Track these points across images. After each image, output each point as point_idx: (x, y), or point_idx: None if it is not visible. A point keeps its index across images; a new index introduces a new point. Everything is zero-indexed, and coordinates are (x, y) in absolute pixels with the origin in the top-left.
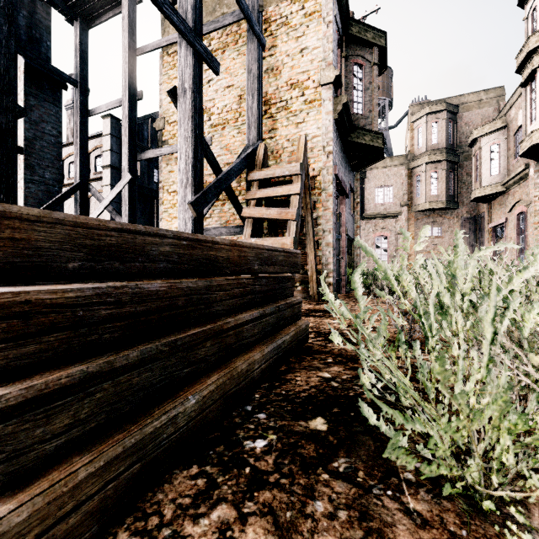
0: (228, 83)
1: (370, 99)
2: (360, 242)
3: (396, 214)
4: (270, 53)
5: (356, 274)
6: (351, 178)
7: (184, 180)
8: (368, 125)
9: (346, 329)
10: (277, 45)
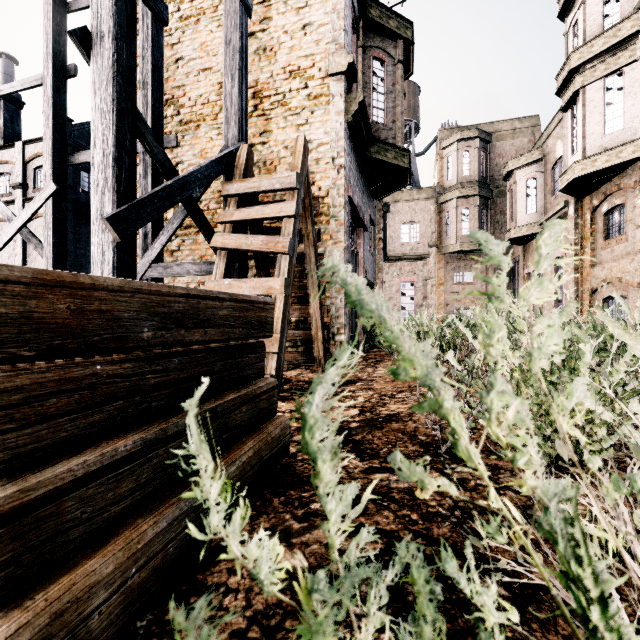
0: (204, 65)
1: (393, 106)
2: (339, 270)
3: (423, 256)
4: (262, 27)
5: (321, 391)
6: (371, 208)
7: (101, 182)
8: (391, 139)
9: (356, 420)
10: (271, 17)
